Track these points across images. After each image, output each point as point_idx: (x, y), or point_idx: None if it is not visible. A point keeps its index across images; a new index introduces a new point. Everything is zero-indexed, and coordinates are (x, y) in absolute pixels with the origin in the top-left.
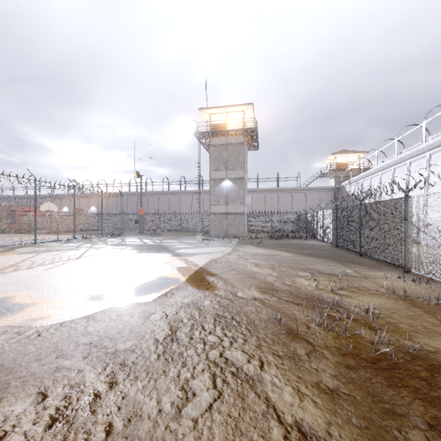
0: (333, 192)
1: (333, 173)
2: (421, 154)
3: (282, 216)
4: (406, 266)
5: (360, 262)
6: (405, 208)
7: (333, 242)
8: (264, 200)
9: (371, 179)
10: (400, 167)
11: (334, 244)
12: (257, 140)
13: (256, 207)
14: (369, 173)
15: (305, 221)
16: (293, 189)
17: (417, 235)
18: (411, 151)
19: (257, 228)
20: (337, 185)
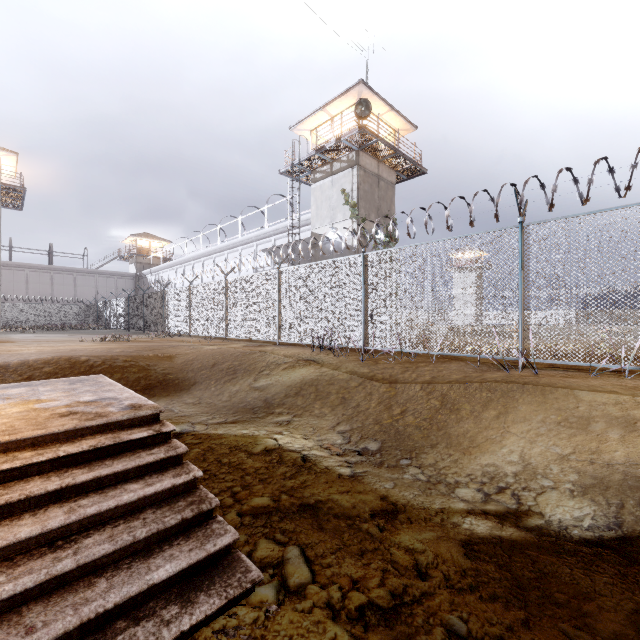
0: (134, 280)
1: (133, 257)
2: (200, 259)
3: (61, 305)
4: (164, 331)
5: (141, 334)
6: (164, 297)
7: (126, 328)
8: (25, 281)
9: (169, 272)
10: (189, 266)
11: (127, 329)
12: (22, 200)
13: (9, 291)
14: (168, 266)
15: (96, 311)
16: (78, 270)
17: (168, 312)
18: (194, 254)
19: (14, 322)
20: (138, 272)
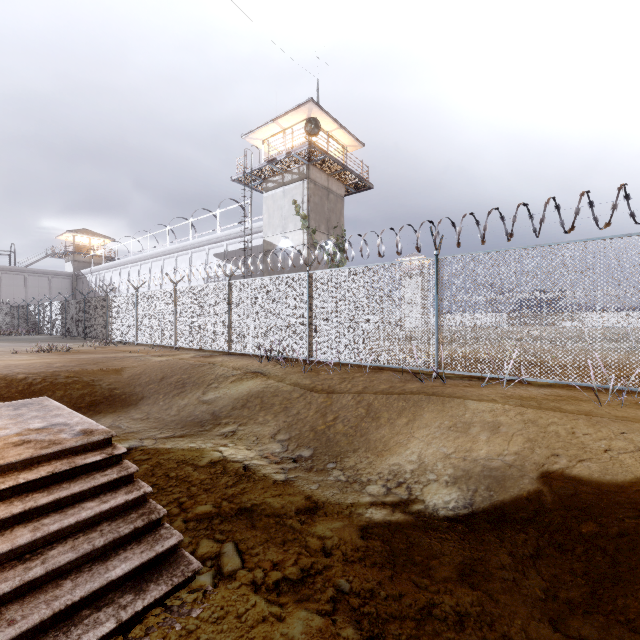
0: (71, 280)
1: (70, 255)
2: (147, 260)
3: None
4: (107, 338)
5: (81, 341)
6: (107, 302)
7: (62, 333)
8: None
9: (112, 272)
10: (134, 267)
11: (64, 335)
12: None
13: None
14: (111, 266)
15: (27, 315)
16: (4, 268)
17: (112, 318)
18: (141, 255)
19: None
20: (76, 271)
